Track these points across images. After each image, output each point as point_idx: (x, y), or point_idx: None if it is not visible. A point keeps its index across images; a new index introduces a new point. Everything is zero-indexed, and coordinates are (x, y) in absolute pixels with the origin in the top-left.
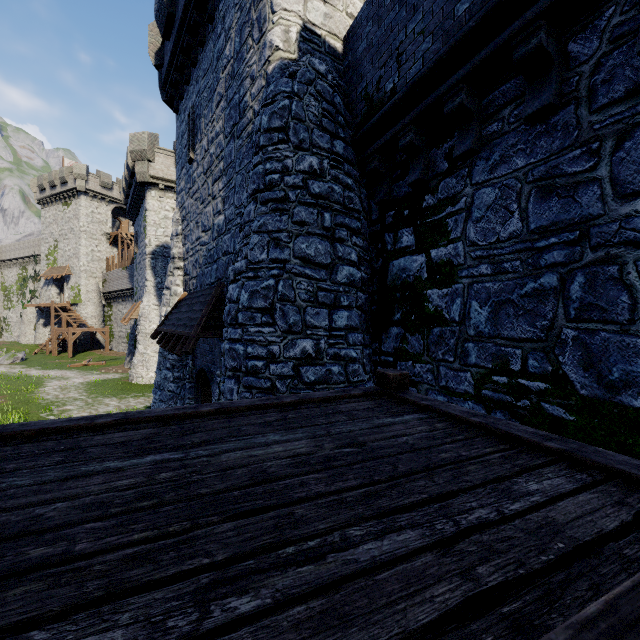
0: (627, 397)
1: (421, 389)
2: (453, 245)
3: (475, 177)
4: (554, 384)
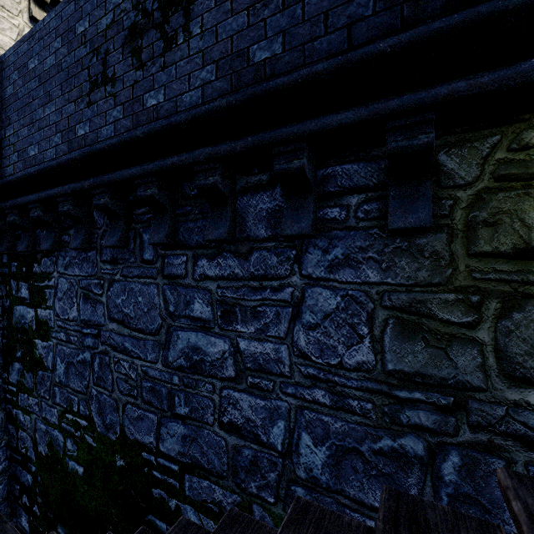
0: (111, 434)
1: (32, 418)
2: (49, 311)
3: (59, 267)
4: (89, 423)
